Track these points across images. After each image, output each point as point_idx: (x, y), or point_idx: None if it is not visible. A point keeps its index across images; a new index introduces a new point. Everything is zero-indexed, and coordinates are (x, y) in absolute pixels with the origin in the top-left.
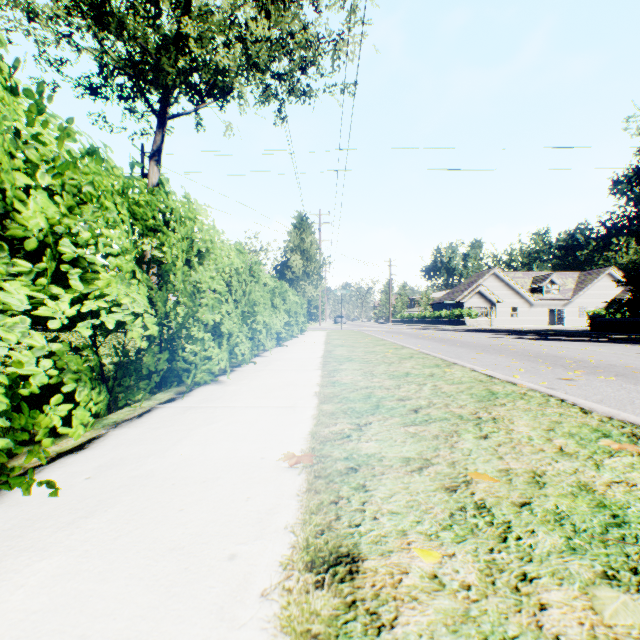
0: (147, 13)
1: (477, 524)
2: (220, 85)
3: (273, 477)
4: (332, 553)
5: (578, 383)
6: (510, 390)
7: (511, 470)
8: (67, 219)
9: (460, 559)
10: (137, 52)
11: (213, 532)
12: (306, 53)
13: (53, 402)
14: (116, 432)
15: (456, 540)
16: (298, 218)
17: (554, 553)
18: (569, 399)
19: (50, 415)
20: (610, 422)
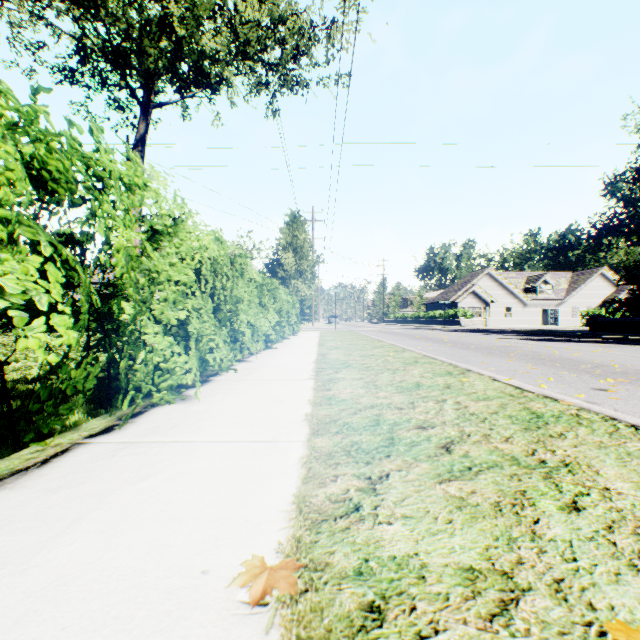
0: None
1: None
2: (207, 70)
3: None
4: None
5: (620, 395)
6: (556, 410)
7: None
8: None
9: None
10: (118, 34)
11: None
12: (299, 41)
13: None
14: None
15: None
16: (291, 216)
17: None
18: None
19: None
20: None
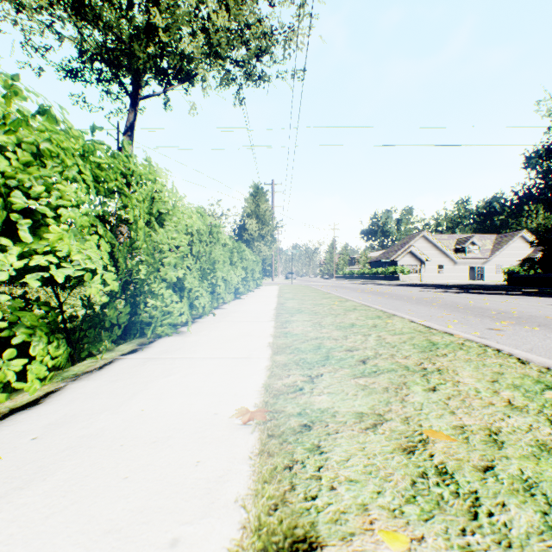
0: (120, 4)
1: (442, 495)
2: (185, 69)
3: (225, 436)
4: (287, 537)
5: (506, 333)
6: (448, 340)
7: (466, 427)
8: (19, 174)
9: (431, 544)
10: (112, 40)
11: (156, 508)
12: (261, 42)
13: (7, 358)
14: (74, 385)
15: (423, 517)
16: (254, 187)
17: (534, 535)
18: (505, 349)
19: (3, 371)
20: (549, 373)
